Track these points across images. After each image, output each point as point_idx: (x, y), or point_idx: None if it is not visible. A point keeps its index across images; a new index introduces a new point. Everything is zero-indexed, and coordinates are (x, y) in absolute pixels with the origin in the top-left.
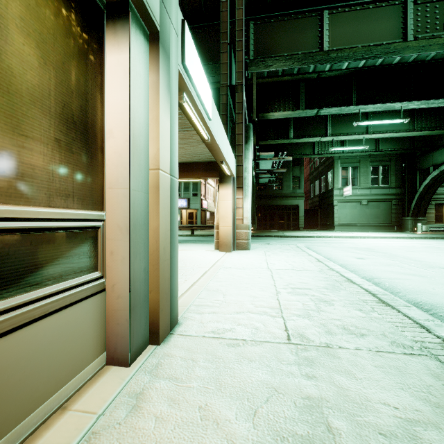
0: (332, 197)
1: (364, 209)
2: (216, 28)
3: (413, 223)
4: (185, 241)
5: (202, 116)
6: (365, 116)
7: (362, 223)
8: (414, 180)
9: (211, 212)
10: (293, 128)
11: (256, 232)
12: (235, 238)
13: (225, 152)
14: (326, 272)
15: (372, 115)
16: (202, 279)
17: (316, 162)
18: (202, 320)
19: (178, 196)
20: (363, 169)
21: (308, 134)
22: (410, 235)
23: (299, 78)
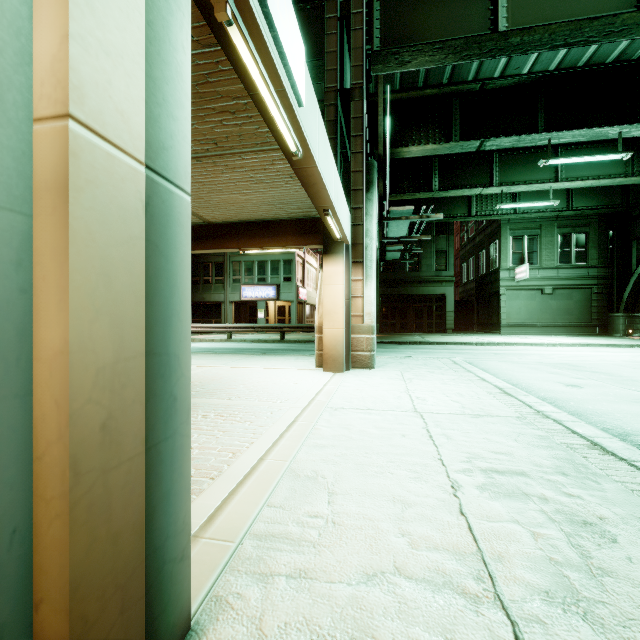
0: (497, 282)
1: (548, 300)
2: (319, 3)
3: (626, 321)
4: (270, 350)
5: (280, 84)
6: (553, 154)
7: (544, 321)
8: (628, 255)
9: (312, 306)
10: (438, 175)
11: (380, 336)
12: (350, 348)
13: (333, 193)
14: (534, 421)
15: (564, 152)
16: (285, 439)
17: (471, 230)
18: (266, 614)
19: (263, 282)
20: (546, 239)
21: (462, 183)
22: (627, 341)
23: (451, 91)
